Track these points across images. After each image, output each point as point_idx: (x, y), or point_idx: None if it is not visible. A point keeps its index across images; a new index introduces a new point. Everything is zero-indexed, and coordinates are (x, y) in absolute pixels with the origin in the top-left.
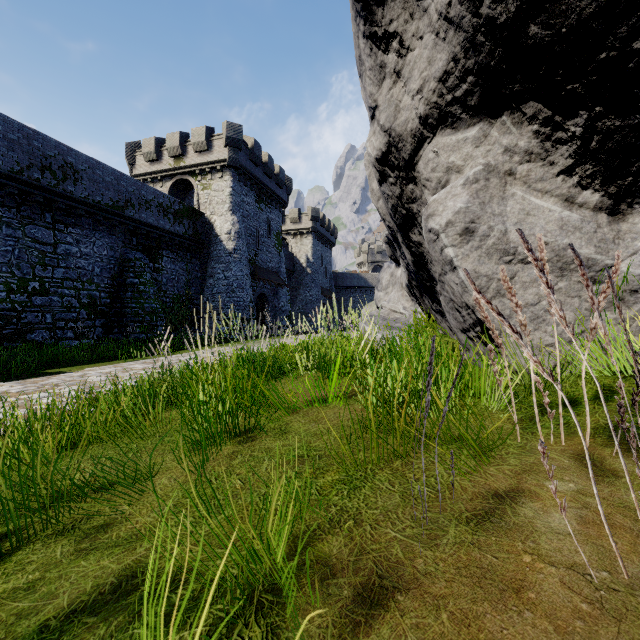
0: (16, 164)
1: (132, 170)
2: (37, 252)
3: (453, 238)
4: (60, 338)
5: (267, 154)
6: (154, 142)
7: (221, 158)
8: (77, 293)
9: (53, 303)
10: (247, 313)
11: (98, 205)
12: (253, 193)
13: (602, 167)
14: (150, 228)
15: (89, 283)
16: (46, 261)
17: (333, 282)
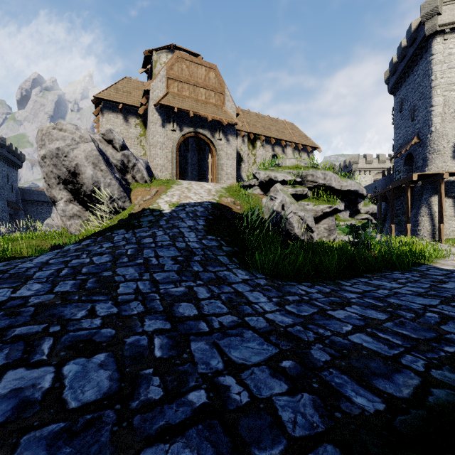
0: None
1: None
2: None
3: (61, 211)
4: None
5: None
6: None
7: None
8: None
9: None
10: None
11: None
12: None
13: (81, 205)
14: None
15: None
16: None
17: (20, 196)
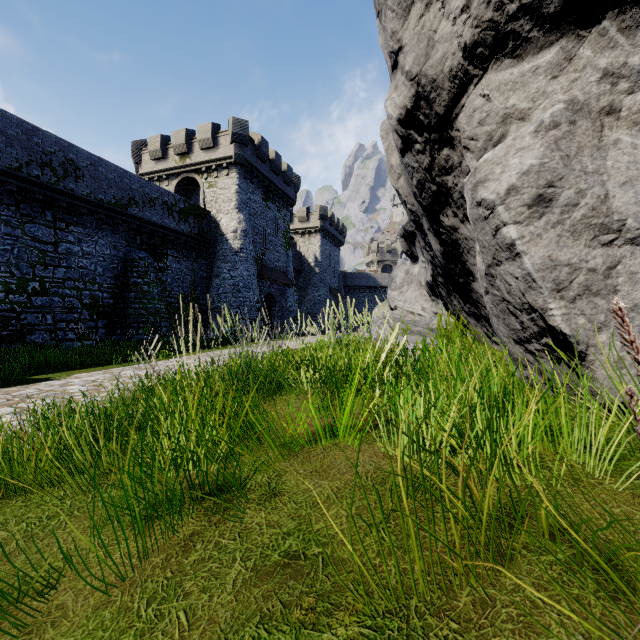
0: (15, 160)
1: (138, 169)
2: (37, 251)
3: (517, 211)
4: (61, 340)
5: (274, 151)
6: (160, 140)
7: (227, 155)
8: (79, 293)
9: (54, 304)
10: (254, 313)
11: (100, 203)
12: (260, 191)
13: None
14: (154, 227)
15: (91, 283)
16: (46, 260)
17: (342, 282)
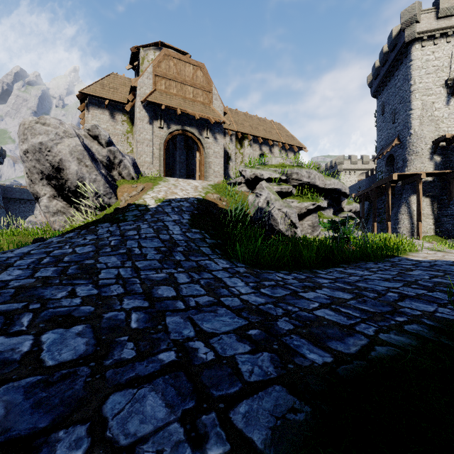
0: None
1: None
2: None
3: (44, 207)
4: None
5: None
6: None
7: None
8: None
9: None
10: None
11: None
12: None
13: (65, 201)
14: None
15: None
16: None
17: (1, 194)
